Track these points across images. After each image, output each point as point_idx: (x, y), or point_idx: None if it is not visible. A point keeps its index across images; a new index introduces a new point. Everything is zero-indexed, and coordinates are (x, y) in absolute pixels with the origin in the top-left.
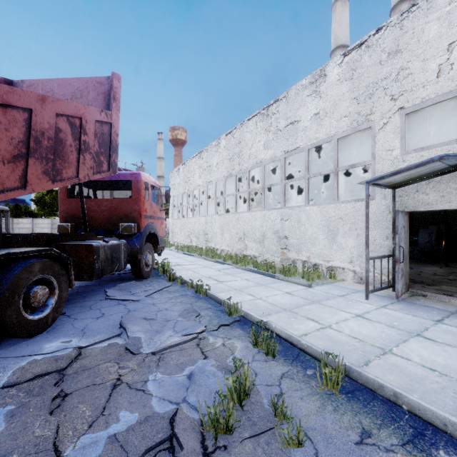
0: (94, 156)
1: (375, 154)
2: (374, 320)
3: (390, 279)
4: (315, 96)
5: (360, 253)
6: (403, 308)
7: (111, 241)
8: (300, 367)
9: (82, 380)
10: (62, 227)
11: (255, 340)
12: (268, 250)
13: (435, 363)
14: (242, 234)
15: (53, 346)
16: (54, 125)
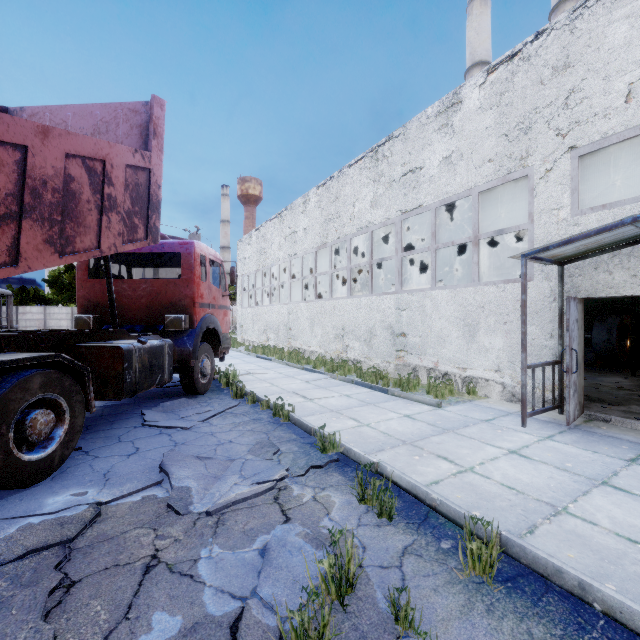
0: (124, 218)
1: (533, 215)
2: (537, 459)
3: (555, 396)
4: (446, 132)
5: (512, 358)
6: (577, 439)
7: (150, 342)
8: (431, 536)
9: (98, 559)
10: (81, 320)
11: (362, 493)
12: (377, 352)
13: (635, 529)
14: (340, 329)
15: (59, 502)
16: (62, 170)
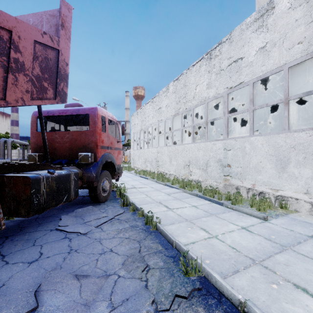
0: (34, 80)
1: None
2: None
3: None
4: (262, 30)
5: None
6: None
7: (59, 172)
8: None
9: None
10: (31, 157)
11: None
12: (211, 176)
13: None
14: (187, 162)
15: None
16: None
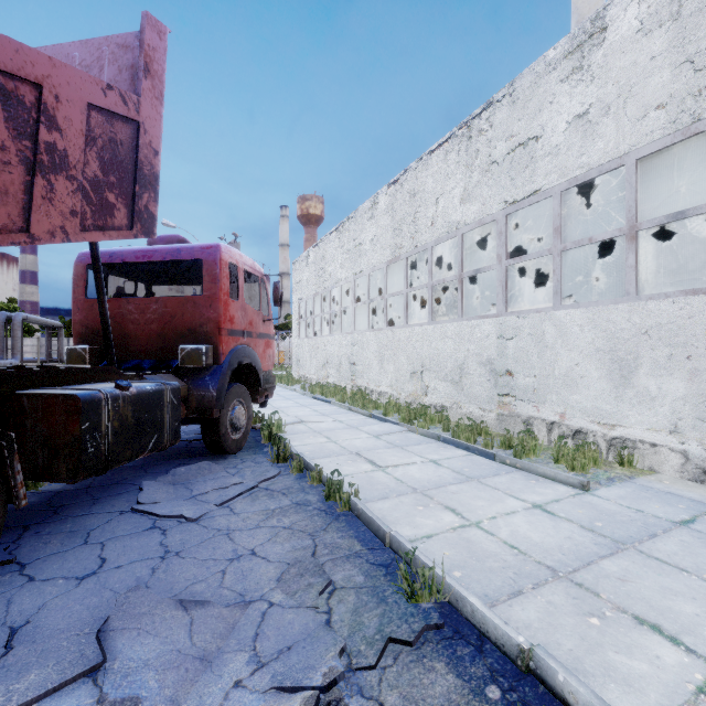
0: (87, 189)
1: None
2: None
3: None
4: (580, 78)
5: (703, 414)
6: None
7: (139, 386)
8: None
9: None
10: (74, 353)
11: None
12: (470, 396)
13: None
14: (418, 365)
15: None
16: None
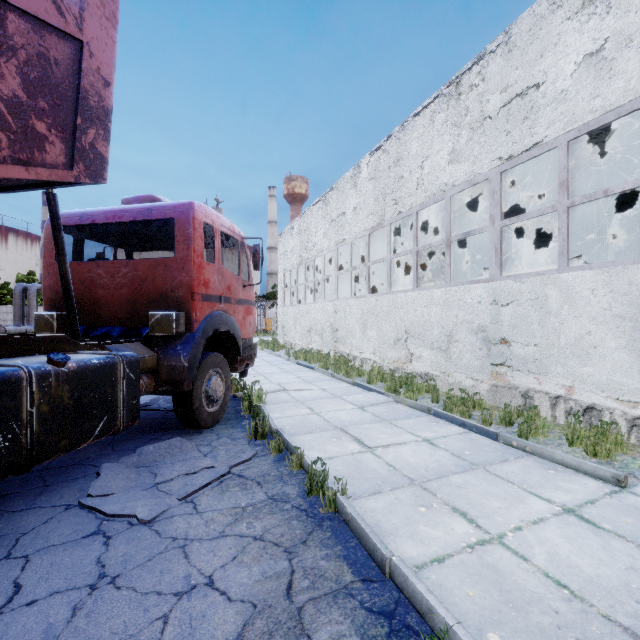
0: (1, 110)
1: None
2: None
3: None
4: (592, 12)
5: None
6: None
7: (82, 359)
8: None
9: None
10: (42, 320)
11: None
12: (459, 365)
13: None
14: (402, 332)
15: None
16: None
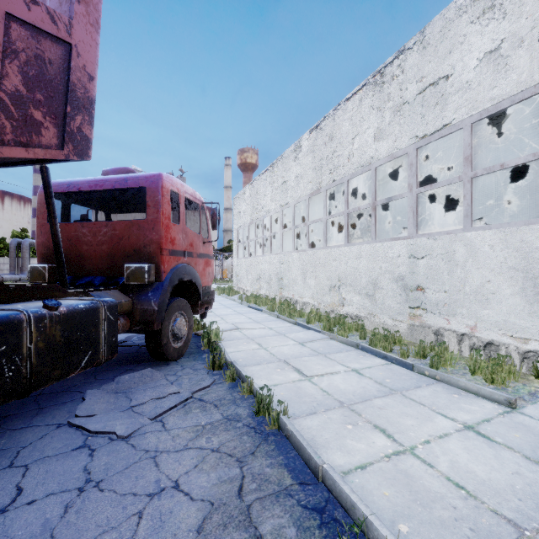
0: (6, 102)
1: None
2: None
3: None
4: (491, 17)
5: None
6: None
7: (71, 305)
8: None
9: None
10: (36, 271)
11: None
12: (382, 308)
13: None
14: (336, 280)
15: None
16: None
